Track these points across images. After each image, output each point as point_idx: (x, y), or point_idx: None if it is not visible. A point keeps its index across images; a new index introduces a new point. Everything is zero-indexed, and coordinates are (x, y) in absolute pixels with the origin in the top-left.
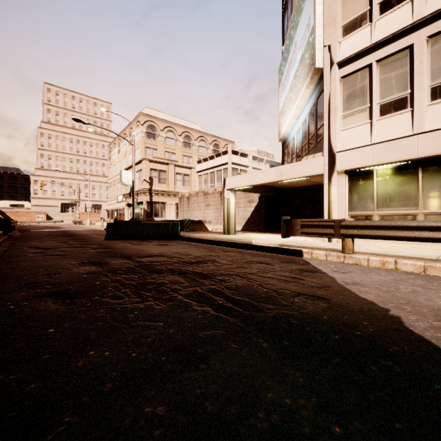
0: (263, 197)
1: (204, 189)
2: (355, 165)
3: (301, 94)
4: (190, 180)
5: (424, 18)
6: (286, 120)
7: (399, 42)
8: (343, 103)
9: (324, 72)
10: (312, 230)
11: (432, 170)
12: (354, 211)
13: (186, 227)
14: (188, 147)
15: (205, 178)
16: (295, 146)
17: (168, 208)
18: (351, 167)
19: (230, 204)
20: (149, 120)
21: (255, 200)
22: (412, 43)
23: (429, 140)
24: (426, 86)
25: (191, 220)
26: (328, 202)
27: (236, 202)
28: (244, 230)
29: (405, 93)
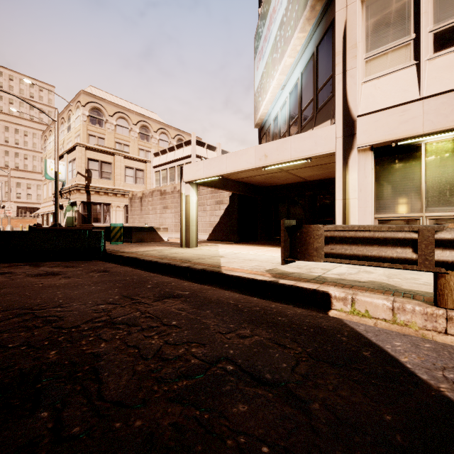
0: (235, 197)
1: (160, 187)
2: (392, 136)
3: (292, 43)
4: (145, 176)
5: None
6: (267, 93)
7: None
8: (367, 37)
9: None
10: (354, 249)
11: None
12: (385, 213)
13: (116, 237)
14: (146, 139)
15: (164, 174)
16: (278, 128)
17: (114, 211)
18: (383, 138)
19: (190, 204)
20: (94, 101)
21: (225, 200)
22: None
23: None
24: None
25: (138, 227)
26: (342, 197)
27: (200, 203)
28: (212, 239)
29: None
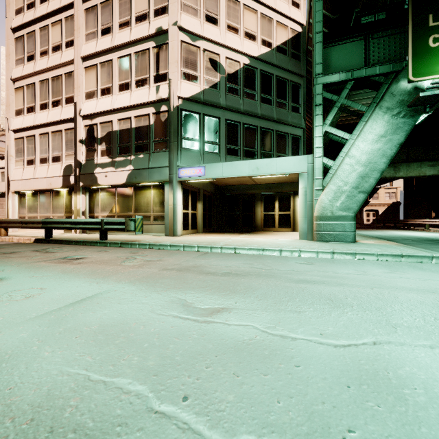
0: None
1: None
2: (17, 189)
3: None
4: None
5: (36, 125)
6: None
7: (32, 131)
8: (15, 153)
9: (6, 133)
10: None
11: (42, 196)
12: (20, 214)
13: None
14: None
15: None
16: None
17: None
18: (15, 190)
19: None
20: None
21: None
22: (35, 134)
23: (36, 182)
24: (39, 157)
25: None
26: (7, 208)
27: (0, 203)
28: None
29: (34, 157)
